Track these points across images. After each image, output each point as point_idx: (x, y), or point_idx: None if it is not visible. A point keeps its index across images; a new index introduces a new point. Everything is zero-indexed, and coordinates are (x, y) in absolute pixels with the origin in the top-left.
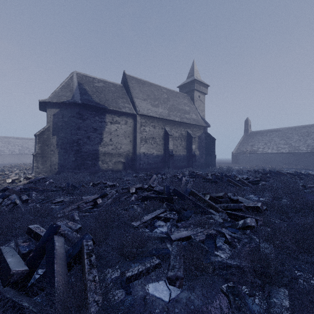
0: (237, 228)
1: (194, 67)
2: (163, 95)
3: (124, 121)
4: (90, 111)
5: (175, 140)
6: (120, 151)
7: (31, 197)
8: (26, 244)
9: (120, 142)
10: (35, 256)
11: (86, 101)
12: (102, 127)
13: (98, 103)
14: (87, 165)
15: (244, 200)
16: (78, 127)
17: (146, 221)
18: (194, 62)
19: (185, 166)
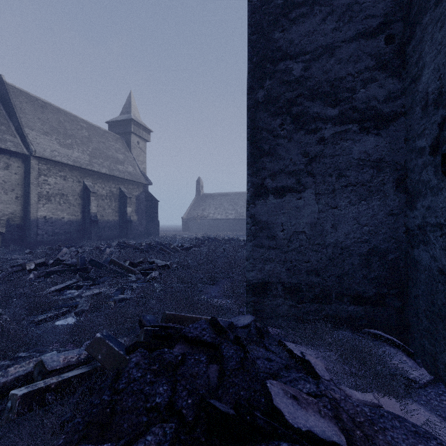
0: (145, 282)
1: (131, 101)
2: (81, 132)
3: (3, 163)
4: None
5: (101, 200)
6: None
7: None
8: None
9: None
10: None
11: None
12: None
13: None
14: None
15: (162, 263)
16: None
17: (54, 290)
18: (131, 94)
19: (116, 236)
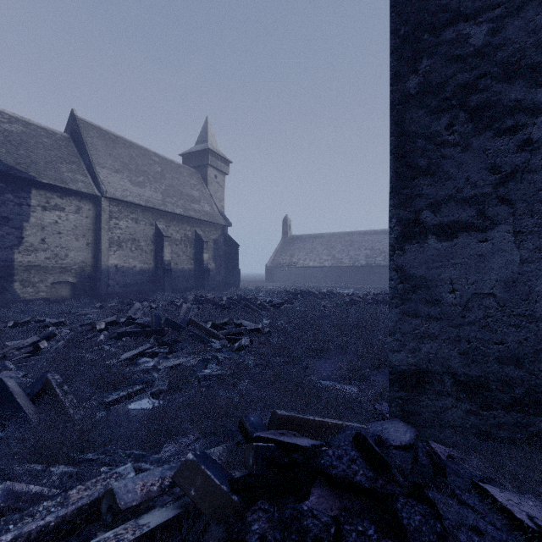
0: (233, 351)
1: (207, 128)
2: (154, 167)
3: (74, 207)
4: None
5: (175, 245)
6: (66, 263)
7: None
8: None
9: (66, 245)
10: None
11: None
12: (22, 215)
13: (12, 168)
14: None
15: (250, 325)
16: None
17: (126, 358)
18: (208, 119)
19: (192, 287)
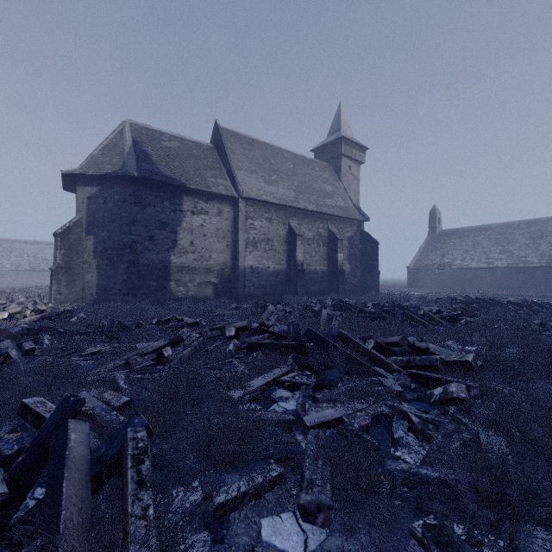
0: (430, 402)
1: (340, 115)
2: (286, 165)
3: (216, 210)
4: (154, 191)
5: (307, 244)
6: (210, 264)
7: (40, 346)
8: (16, 436)
9: (210, 247)
10: (28, 463)
11: (148, 173)
12: (176, 220)
13: (169, 177)
14: (148, 289)
15: (438, 350)
16: (132, 220)
17: (256, 388)
18: (341, 106)
19: (325, 291)
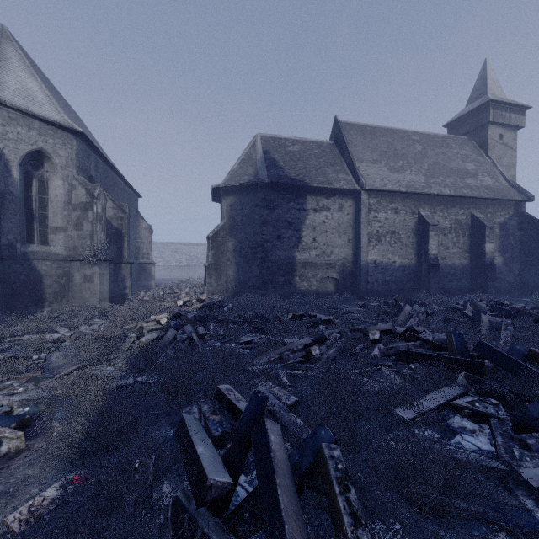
0: None
1: (486, 75)
2: (413, 148)
3: (337, 205)
4: (281, 194)
5: (442, 235)
6: (331, 260)
7: (208, 331)
8: (217, 418)
9: (331, 242)
10: (235, 451)
11: (276, 178)
12: (300, 218)
13: (294, 179)
14: (276, 283)
15: None
16: (264, 222)
17: (430, 411)
18: (487, 63)
19: (465, 289)
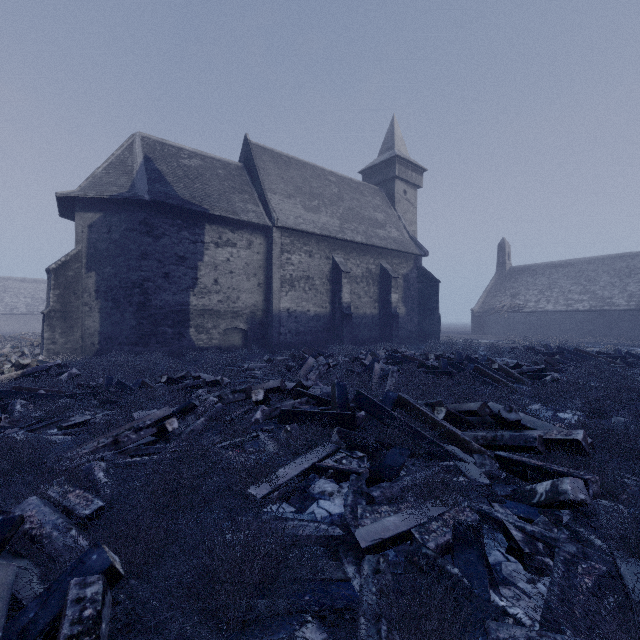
0: (532, 503)
1: (393, 130)
2: (330, 189)
3: (245, 241)
4: (169, 219)
5: (355, 283)
6: (238, 307)
7: (10, 414)
8: None
9: (238, 286)
10: None
11: (161, 196)
12: (197, 253)
13: (188, 202)
14: (163, 336)
15: (530, 422)
16: (143, 254)
17: (289, 481)
18: (394, 119)
19: (375, 339)
